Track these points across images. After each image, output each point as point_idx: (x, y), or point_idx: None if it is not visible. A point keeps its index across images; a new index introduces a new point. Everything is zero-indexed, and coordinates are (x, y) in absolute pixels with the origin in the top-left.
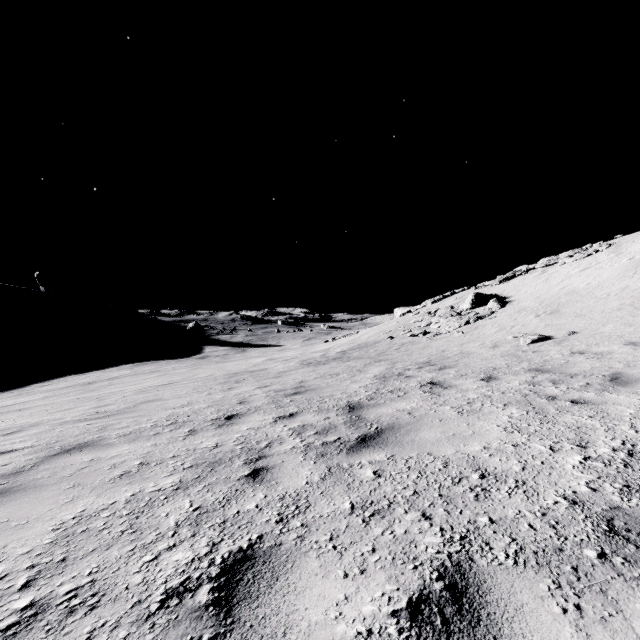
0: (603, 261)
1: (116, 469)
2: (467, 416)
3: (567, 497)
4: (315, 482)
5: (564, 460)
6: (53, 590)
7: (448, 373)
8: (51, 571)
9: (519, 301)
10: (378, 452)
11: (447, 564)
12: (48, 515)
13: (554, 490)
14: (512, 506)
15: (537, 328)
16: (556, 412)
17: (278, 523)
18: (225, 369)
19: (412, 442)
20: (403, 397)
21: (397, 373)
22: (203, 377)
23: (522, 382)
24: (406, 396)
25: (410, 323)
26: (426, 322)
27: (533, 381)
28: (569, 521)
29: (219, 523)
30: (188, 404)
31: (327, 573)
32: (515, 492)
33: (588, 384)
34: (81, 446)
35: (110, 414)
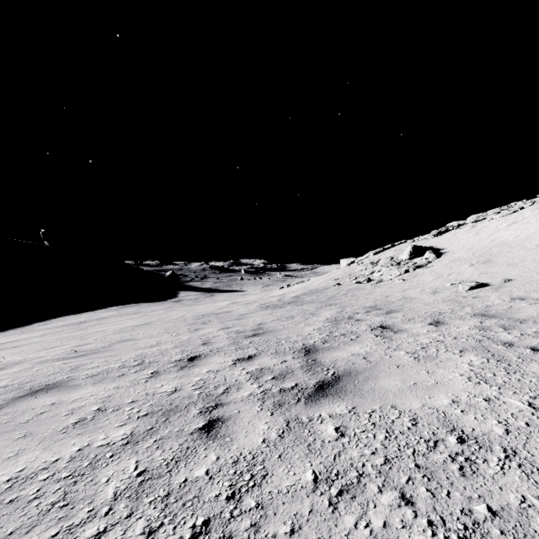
0: (529, 216)
1: (73, 415)
2: (425, 363)
3: None
4: (272, 440)
5: None
6: None
7: (395, 317)
8: None
9: (453, 252)
10: (338, 403)
11: None
12: None
13: None
14: (511, 488)
15: (472, 276)
16: (519, 360)
17: (229, 500)
18: (195, 311)
19: (372, 391)
20: (356, 340)
21: (347, 316)
22: (175, 318)
23: (471, 327)
24: (359, 340)
25: (355, 272)
26: (369, 271)
27: (482, 326)
28: None
29: (162, 497)
30: (157, 344)
31: None
32: (508, 466)
33: None
34: (49, 387)
35: (86, 353)
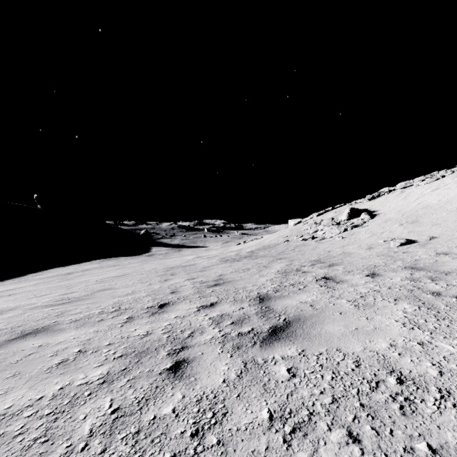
0: (449, 183)
1: (57, 356)
2: (364, 310)
3: None
4: (232, 380)
5: None
6: None
7: (337, 269)
8: None
9: (385, 214)
10: (289, 346)
11: None
12: None
13: None
14: (448, 427)
15: (402, 234)
16: (447, 308)
17: (193, 437)
18: (165, 264)
19: (319, 336)
20: (303, 290)
21: (295, 269)
22: (148, 270)
23: (403, 278)
24: (306, 289)
25: (301, 230)
26: (313, 229)
27: (413, 278)
28: None
29: (133, 433)
30: (132, 293)
31: None
32: (444, 405)
33: None
34: (37, 331)
35: (71, 301)
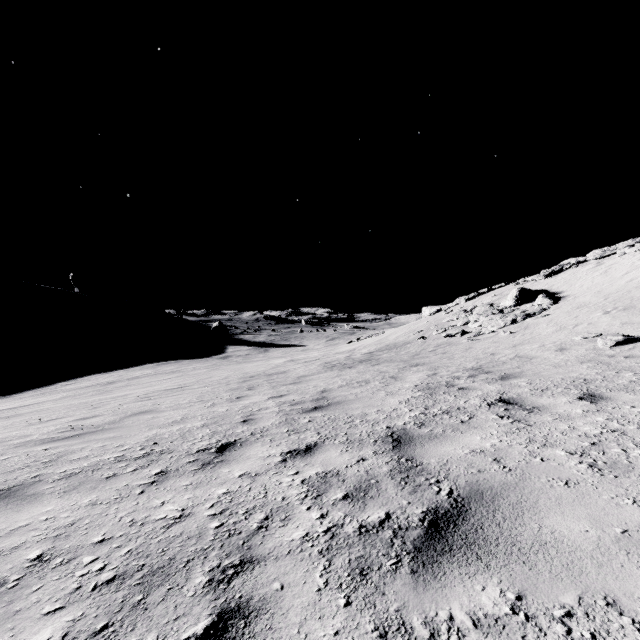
0: None
1: None
2: (616, 478)
3: None
4: None
5: None
6: None
7: (518, 385)
8: None
9: (575, 296)
10: (480, 577)
11: None
12: None
13: None
14: None
15: (611, 327)
16: None
17: None
18: (242, 371)
19: (542, 548)
20: (470, 424)
21: (444, 383)
22: (216, 380)
23: None
24: (474, 422)
25: (443, 322)
26: (463, 321)
27: None
28: None
29: None
30: (181, 420)
31: None
32: None
33: None
34: None
35: (84, 432)
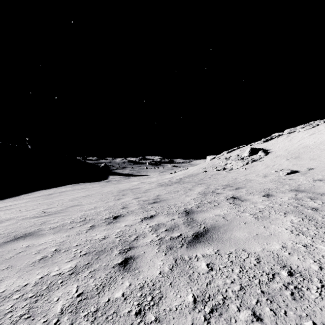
0: (322, 130)
1: (39, 254)
2: (262, 221)
3: None
4: (166, 272)
5: None
6: None
7: (241, 191)
8: None
9: (275, 152)
10: (207, 247)
11: None
12: None
13: None
14: None
15: (288, 166)
16: (323, 220)
17: (137, 315)
18: (118, 187)
19: (229, 239)
20: (217, 206)
21: (211, 191)
22: (106, 192)
23: (290, 198)
24: (219, 205)
25: (215, 164)
26: (224, 163)
27: (297, 197)
28: None
29: (92, 312)
30: (94, 208)
31: None
32: (324, 293)
33: None
34: (26, 235)
35: (51, 213)
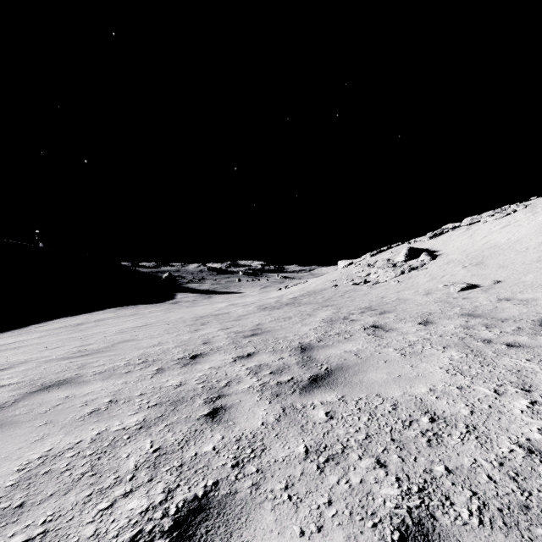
0: (521, 219)
1: (87, 406)
2: (410, 358)
3: (522, 445)
4: (270, 423)
5: (511, 404)
6: (3, 541)
7: (388, 317)
8: (6, 518)
9: (447, 254)
10: (329, 393)
11: (408, 522)
12: (17, 454)
13: (507, 437)
14: (467, 454)
15: (465, 278)
16: (494, 355)
17: (234, 468)
18: (193, 313)
19: (360, 383)
20: (349, 339)
21: (342, 317)
22: (174, 320)
23: (457, 326)
24: (352, 338)
25: (352, 273)
26: (366, 272)
27: (467, 325)
28: (529, 473)
29: (176, 466)
30: (159, 344)
31: (282, 529)
32: (467, 438)
33: (520, 328)
34: (60, 383)
35: (90, 353)
